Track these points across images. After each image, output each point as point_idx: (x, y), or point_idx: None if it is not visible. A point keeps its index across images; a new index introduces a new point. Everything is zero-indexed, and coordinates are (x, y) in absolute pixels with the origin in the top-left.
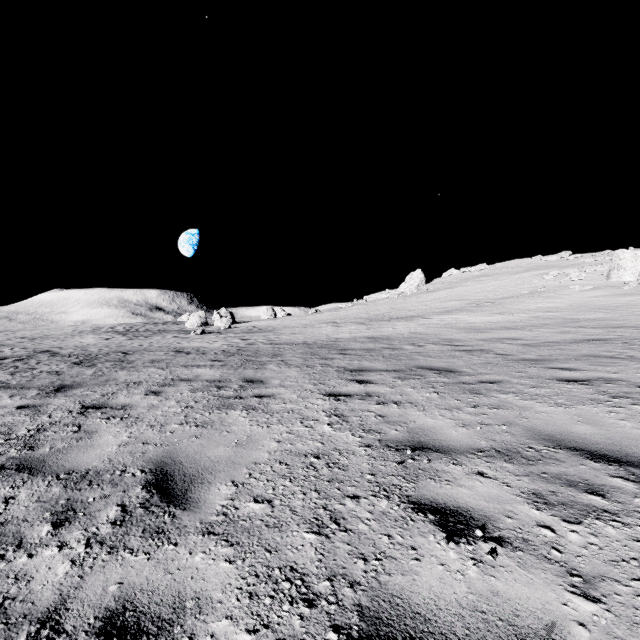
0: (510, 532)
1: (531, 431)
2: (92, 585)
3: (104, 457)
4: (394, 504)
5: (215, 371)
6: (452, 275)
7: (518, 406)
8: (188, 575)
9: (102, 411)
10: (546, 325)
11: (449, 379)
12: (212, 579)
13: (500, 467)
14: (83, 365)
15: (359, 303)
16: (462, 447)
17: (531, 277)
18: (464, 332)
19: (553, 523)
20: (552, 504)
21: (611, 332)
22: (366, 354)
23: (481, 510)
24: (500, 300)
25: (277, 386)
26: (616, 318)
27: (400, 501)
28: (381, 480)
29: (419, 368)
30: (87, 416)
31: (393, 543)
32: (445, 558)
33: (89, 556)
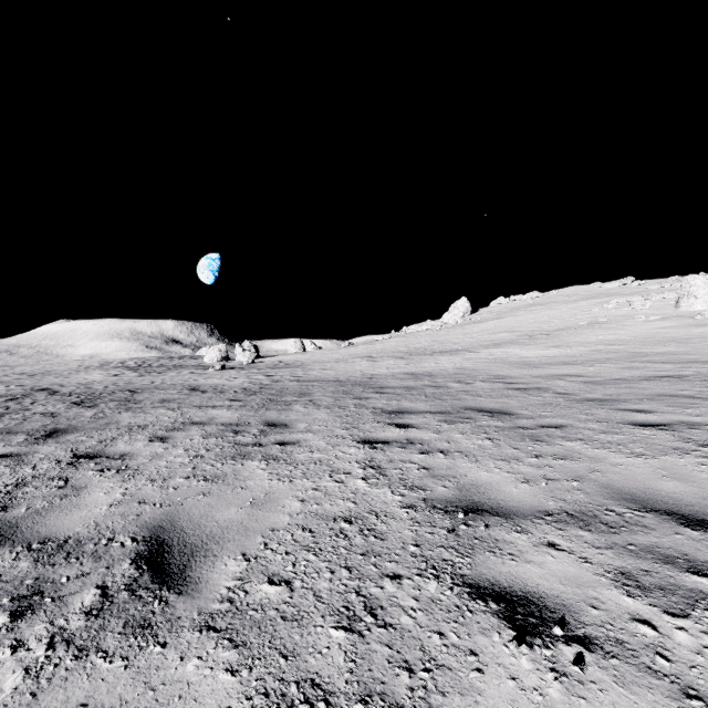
0: (598, 629)
1: (608, 488)
2: (46, 707)
3: (90, 520)
4: (445, 587)
5: (233, 413)
6: (501, 304)
7: (588, 456)
8: (175, 693)
9: (96, 461)
10: (610, 360)
11: (504, 423)
12: (207, 699)
13: (575, 536)
14: (83, 405)
15: (397, 335)
16: (526, 509)
17: (590, 306)
18: (517, 368)
19: (652, 616)
20: (647, 588)
21: (685, 368)
22: (406, 393)
23: (557, 596)
24: (556, 332)
25: (303, 431)
26: (689, 352)
27: (453, 583)
28: (428, 553)
29: (468, 409)
30: (78, 467)
31: (446, 645)
32: (516, 668)
33: (49, 662)
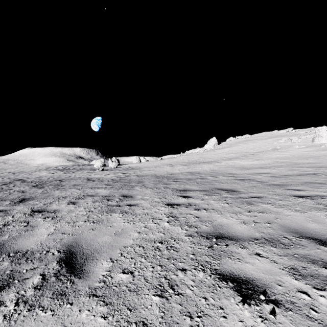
0: (281, 296)
1: (284, 227)
2: None
3: (38, 242)
4: (207, 275)
5: (107, 190)
6: (231, 140)
7: (274, 211)
8: None
9: (42, 213)
10: (282, 166)
11: (233, 195)
12: None
13: (269, 250)
14: (37, 187)
15: (183, 154)
16: (245, 237)
17: (272, 141)
18: (239, 169)
19: (307, 289)
20: (304, 276)
21: (318, 170)
22: (188, 181)
23: (261, 280)
24: (257, 153)
25: (139, 199)
26: (319, 162)
27: (211, 273)
28: (199, 258)
29: (216, 189)
30: (33, 216)
31: (208, 304)
32: (242, 316)
33: (16, 312)
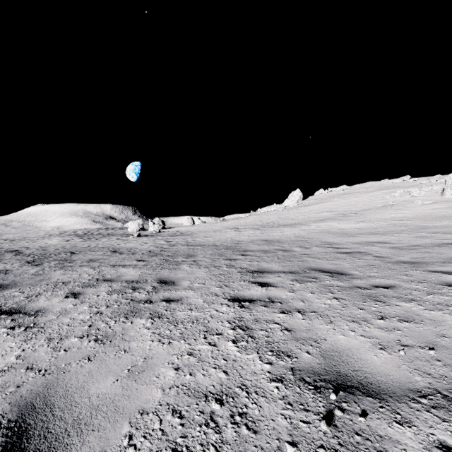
0: None
1: None
2: None
3: None
4: None
5: (136, 271)
6: (322, 193)
7: (428, 319)
8: None
9: (13, 317)
10: (403, 231)
11: (343, 282)
12: None
13: None
14: (32, 264)
15: (254, 214)
16: (396, 386)
17: (382, 194)
18: (339, 236)
19: None
20: None
21: None
22: (263, 255)
23: None
24: (361, 211)
25: (186, 288)
26: None
27: None
28: None
29: (312, 270)
30: None
31: None
32: None
33: None
